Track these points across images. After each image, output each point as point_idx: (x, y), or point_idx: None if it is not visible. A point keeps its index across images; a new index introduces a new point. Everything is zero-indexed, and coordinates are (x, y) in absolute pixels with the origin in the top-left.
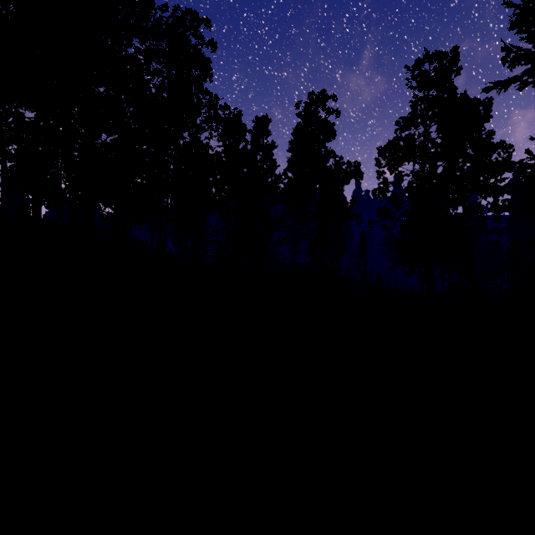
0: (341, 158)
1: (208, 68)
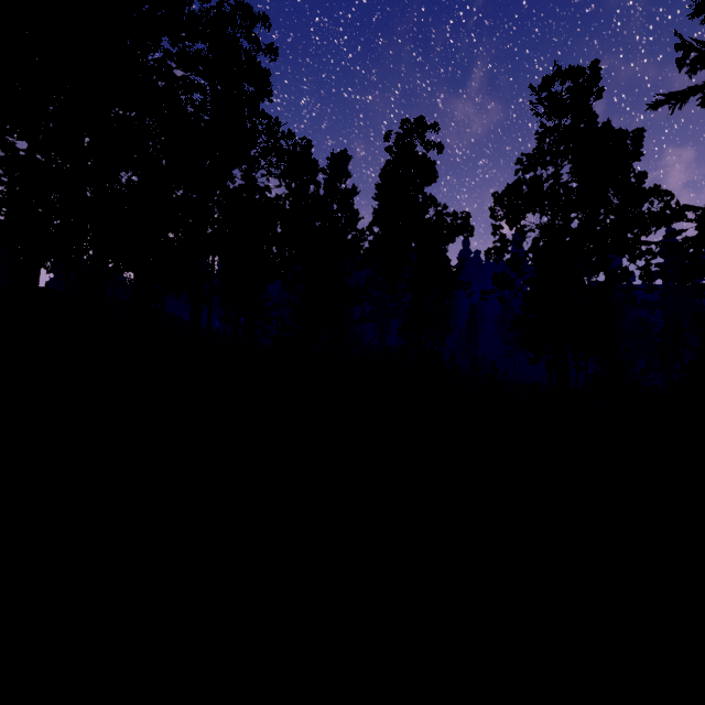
0: (445, 207)
1: (266, 83)
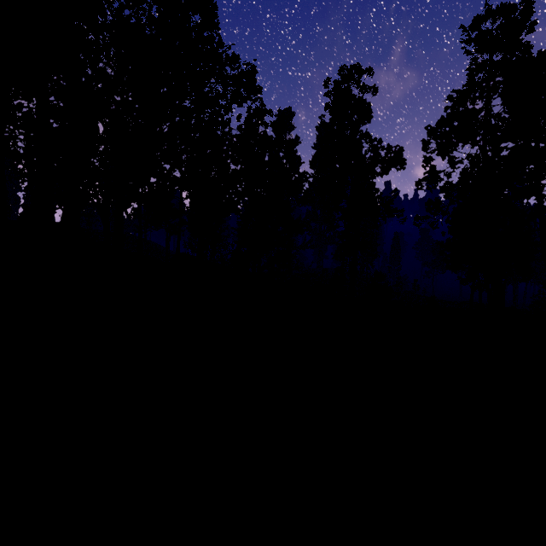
0: (380, 141)
1: (212, 14)
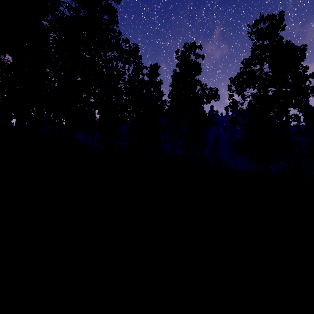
0: (205, 85)
1: (114, 15)
